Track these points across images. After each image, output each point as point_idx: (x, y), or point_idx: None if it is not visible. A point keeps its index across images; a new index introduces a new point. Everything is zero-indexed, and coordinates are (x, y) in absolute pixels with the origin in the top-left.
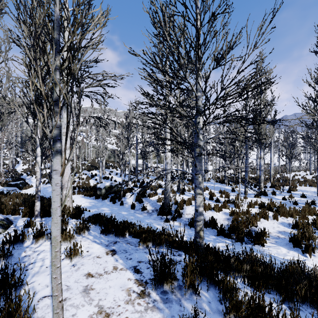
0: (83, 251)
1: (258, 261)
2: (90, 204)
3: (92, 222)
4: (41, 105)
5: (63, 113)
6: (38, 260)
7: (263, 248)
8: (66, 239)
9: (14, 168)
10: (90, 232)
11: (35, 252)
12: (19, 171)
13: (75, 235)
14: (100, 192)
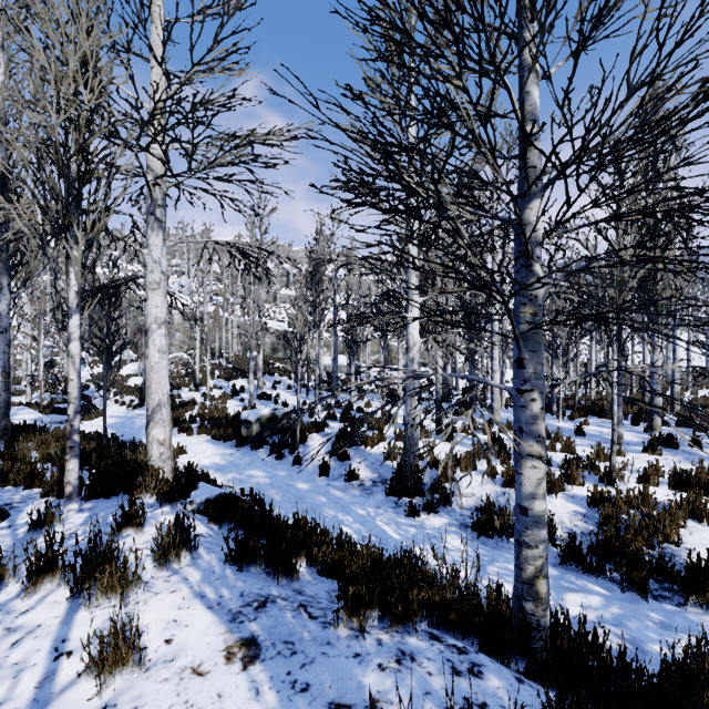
0: (145, 649)
1: None
2: (223, 460)
3: (211, 519)
4: (80, 201)
5: (149, 234)
6: (2, 670)
7: None
8: (114, 589)
9: None
10: (197, 556)
11: (10, 634)
12: (83, 379)
13: (153, 564)
14: (247, 429)
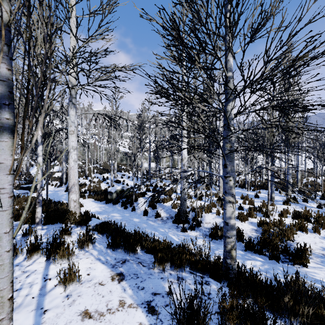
0: (81, 275)
1: (308, 290)
2: (100, 209)
3: (99, 232)
4: (42, 97)
5: (69, 110)
6: (24, 285)
7: (306, 270)
8: (64, 256)
9: (28, 171)
10: (95, 245)
11: (24, 273)
12: (32, 174)
13: (77, 249)
14: (110, 196)
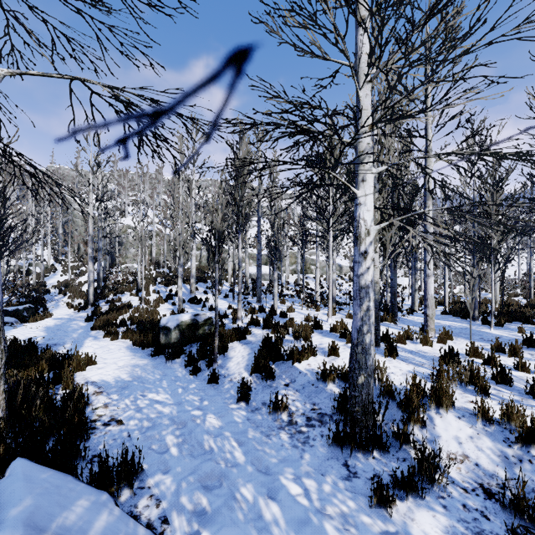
0: None
1: None
2: (131, 374)
3: None
4: None
5: None
6: None
7: None
8: None
9: (43, 280)
10: None
11: None
12: (50, 285)
13: None
14: (166, 337)
